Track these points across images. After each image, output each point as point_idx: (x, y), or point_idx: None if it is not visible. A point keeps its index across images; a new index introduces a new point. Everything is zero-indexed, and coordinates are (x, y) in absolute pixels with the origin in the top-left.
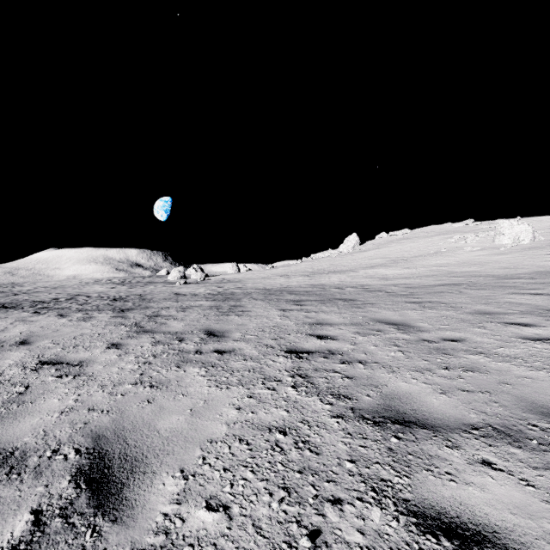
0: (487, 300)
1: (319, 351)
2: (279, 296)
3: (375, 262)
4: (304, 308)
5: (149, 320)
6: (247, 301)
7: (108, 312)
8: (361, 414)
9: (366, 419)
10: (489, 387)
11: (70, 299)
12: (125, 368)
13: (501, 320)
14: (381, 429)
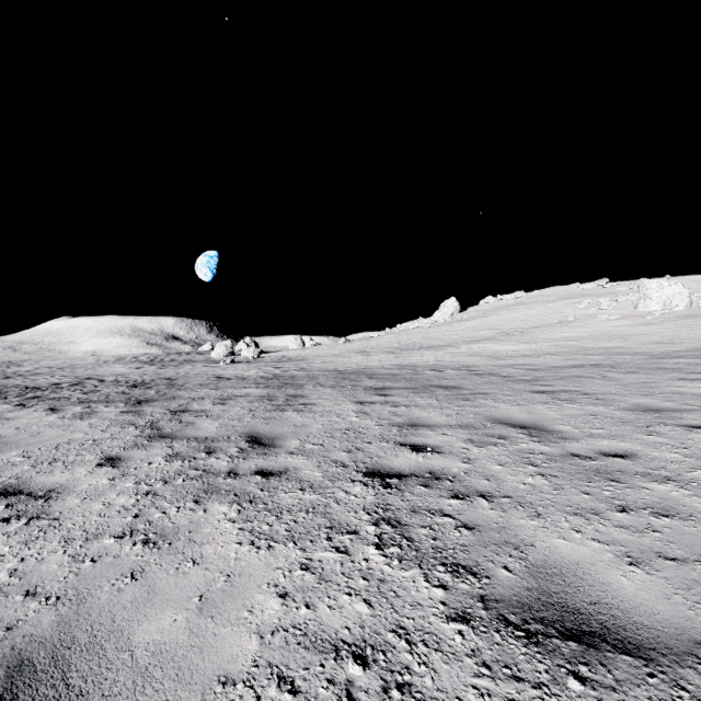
0: (647, 389)
1: (415, 473)
2: (355, 382)
3: (482, 335)
4: (390, 401)
5: (171, 419)
6: (311, 388)
7: (119, 405)
8: (500, 613)
9: (512, 627)
10: None
11: (75, 384)
12: (114, 503)
13: (679, 422)
14: (543, 653)
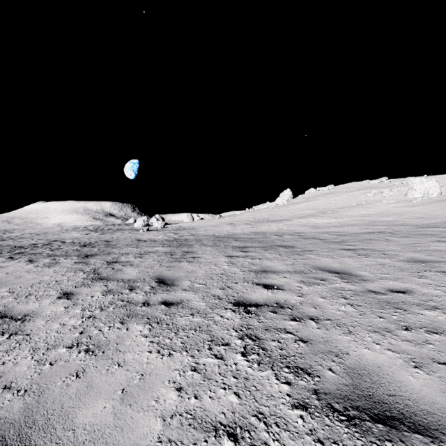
0: (416, 247)
1: (267, 303)
2: (226, 243)
3: (307, 213)
4: (249, 255)
5: (107, 267)
6: (198, 247)
7: (73, 258)
8: (328, 402)
9: (337, 413)
10: None
11: (46, 245)
12: (67, 324)
13: (439, 269)
14: (360, 432)
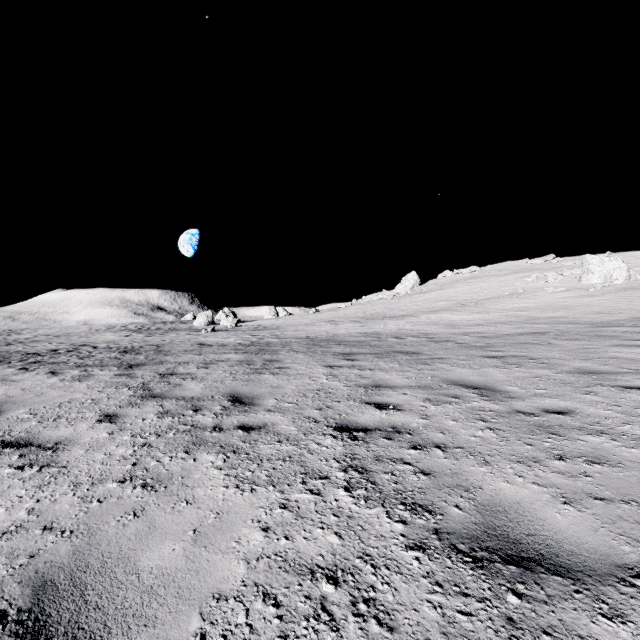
0: (587, 354)
1: (379, 427)
2: (325, 348)
3: (439, 305)
4: (357, 365)
5: (160, 381)
6: (285, 354)
7: (112, 368)
8: (451, 543)
9: (461, 554)
10: (633, 492)
11: (71, 351)
12: (115, 453)
13: (614, 383)
14: (487, 574)
